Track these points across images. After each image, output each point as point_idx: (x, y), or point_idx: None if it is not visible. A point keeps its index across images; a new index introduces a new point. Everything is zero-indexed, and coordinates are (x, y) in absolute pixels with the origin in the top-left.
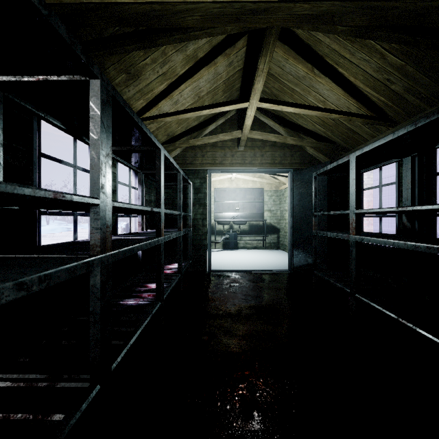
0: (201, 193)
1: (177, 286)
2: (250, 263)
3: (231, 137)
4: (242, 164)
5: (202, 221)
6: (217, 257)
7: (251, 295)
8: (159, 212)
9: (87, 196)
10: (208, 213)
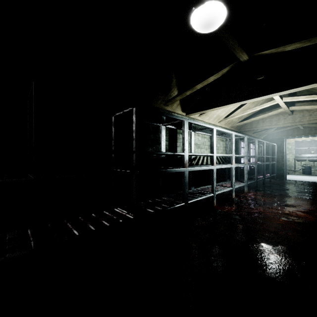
0: (281, 148)
1: (269, 181)
2: (313, 180)
3: (293, 127)
4: (303, 134)
5: (281, 159)
6: (293, 177)
7: (300, 185)
8: (264, 157)
9: (255, 155)
10: (284, 156)
